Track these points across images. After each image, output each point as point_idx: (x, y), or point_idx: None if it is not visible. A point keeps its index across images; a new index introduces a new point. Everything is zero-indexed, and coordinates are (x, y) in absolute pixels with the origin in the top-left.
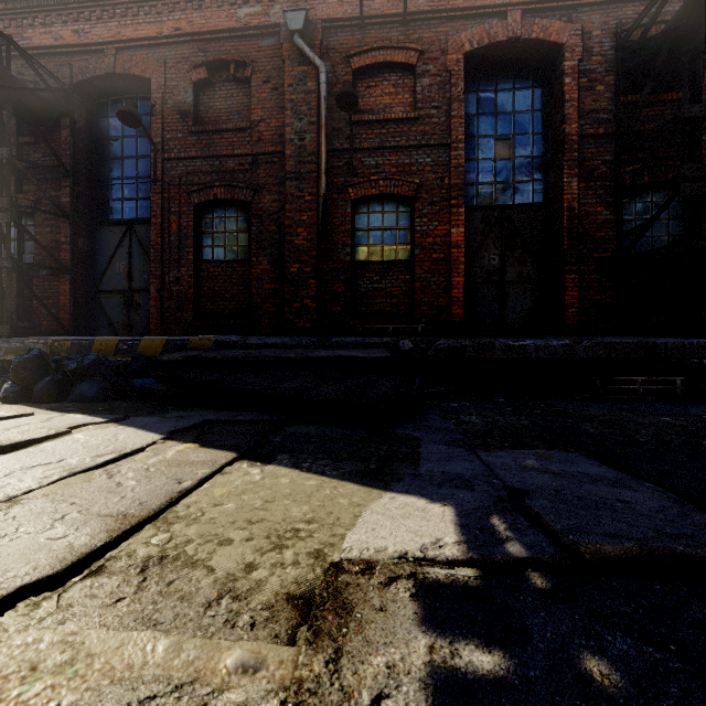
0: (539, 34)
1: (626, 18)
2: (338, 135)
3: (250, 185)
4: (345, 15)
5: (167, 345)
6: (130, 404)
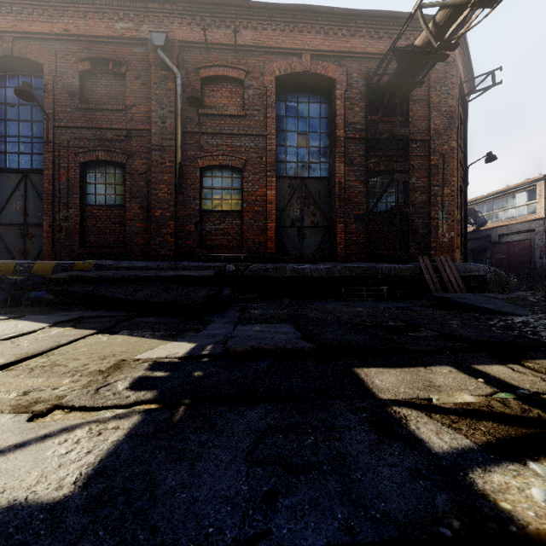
0: (322, 71)
1: (371, 68)
2: (190, 121)
3: (125, 152)
4: (195, 40)
5: (56, 267)
6: (26, 309)
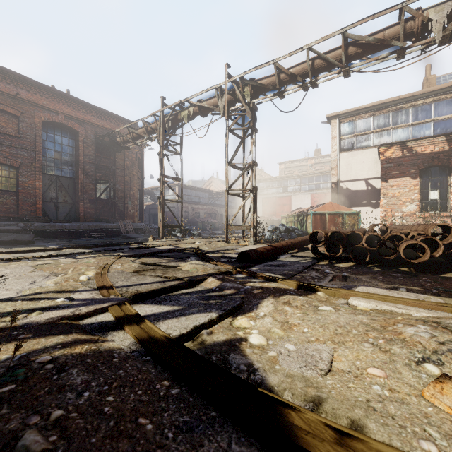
0: (71, 125)
1: (98, 131)
2: None
3: None
4: None
5: None
6: None
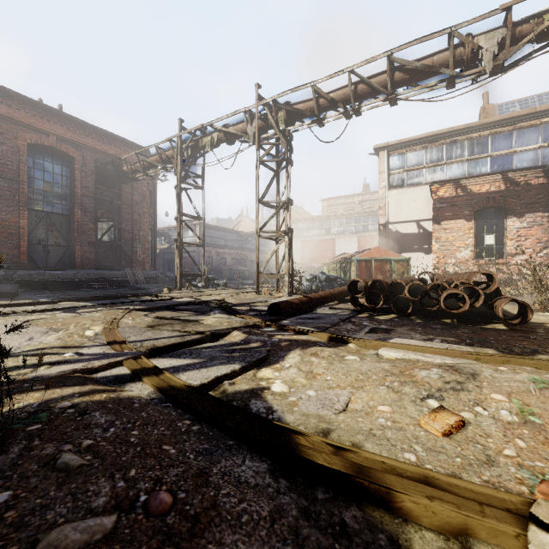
0: (65, 150)
1: (99, 158)
2: None
3: None
4: None
5: None
6: None
